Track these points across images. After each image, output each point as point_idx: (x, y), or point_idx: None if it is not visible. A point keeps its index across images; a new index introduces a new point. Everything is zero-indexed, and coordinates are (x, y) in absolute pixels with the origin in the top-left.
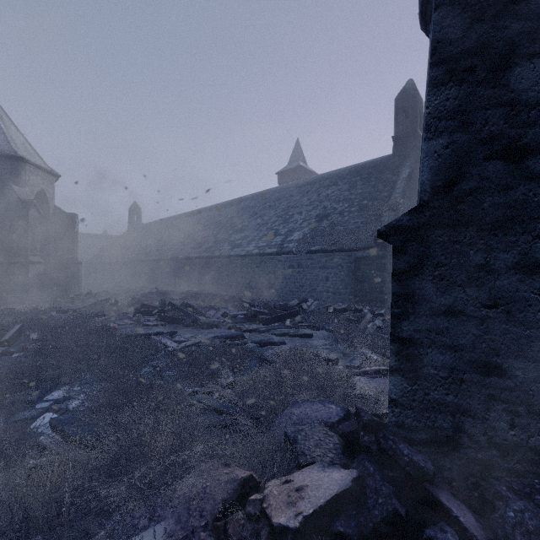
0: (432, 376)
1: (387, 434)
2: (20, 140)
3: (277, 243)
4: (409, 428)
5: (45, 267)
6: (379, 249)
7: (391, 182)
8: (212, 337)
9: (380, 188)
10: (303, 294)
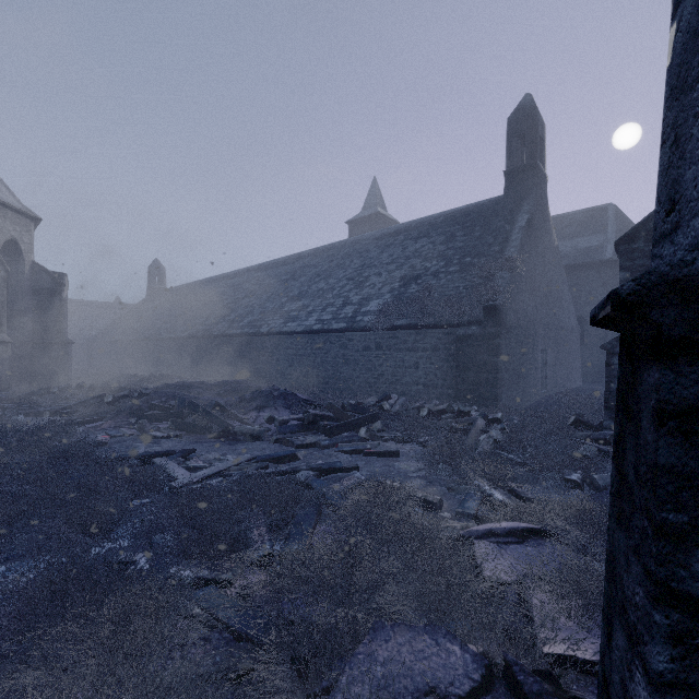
0: None
1: None
2: None
3: (347, 315)
4: None
5: (17, 349)
6: (490, 324)
7: (503, 232)
8: (247, 460)
9: (488, 240)
10: (383, 386)
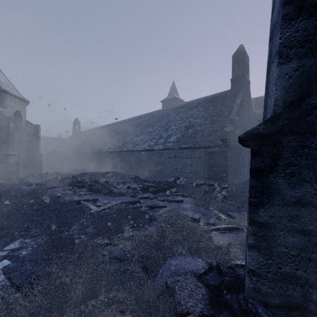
0: (284, 254)
1: (246, 296)
2: (4, 80)
3: (161, 143)
4: (265, 293)
5: (19, 158)
6: (223, 147)
7: (230, 106)
8: (120, 203)
9: (223, 110)
10: (177, 174)
